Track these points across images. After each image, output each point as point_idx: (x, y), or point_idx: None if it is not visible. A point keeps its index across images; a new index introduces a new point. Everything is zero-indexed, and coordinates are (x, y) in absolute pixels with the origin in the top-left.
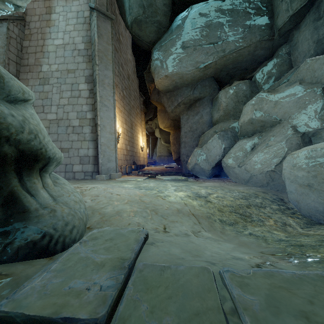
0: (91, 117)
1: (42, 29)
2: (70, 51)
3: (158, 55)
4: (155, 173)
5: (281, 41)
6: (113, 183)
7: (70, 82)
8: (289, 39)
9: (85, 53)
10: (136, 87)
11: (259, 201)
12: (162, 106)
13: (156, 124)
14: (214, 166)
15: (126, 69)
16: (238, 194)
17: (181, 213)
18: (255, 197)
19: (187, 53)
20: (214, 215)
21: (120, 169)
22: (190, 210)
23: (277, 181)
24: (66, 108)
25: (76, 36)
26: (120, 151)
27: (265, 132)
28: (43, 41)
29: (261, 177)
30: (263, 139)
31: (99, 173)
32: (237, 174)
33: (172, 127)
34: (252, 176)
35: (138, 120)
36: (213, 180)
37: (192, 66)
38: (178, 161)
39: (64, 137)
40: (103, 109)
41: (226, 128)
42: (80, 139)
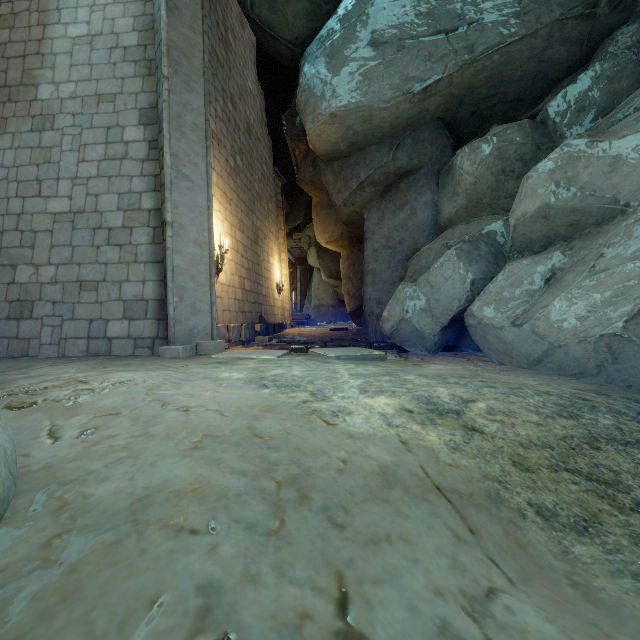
0: (153, 205)
1: (41, 2)
2: (104, 52)
3: (314, 69)
4: (306, 342)
5: (614, 20)
6: (197, 365)
7: (104, 124)
8: (637, 12)
9: (140, 56)
10: (267, 156)
11: (610, 421)
12: (322, 193)
13: (310, 239)
14: (447, 324)
15: (243, 111)
16: (540, 399)
17: (398, 489)
18: (590, 408)
19: (383, 58)
20: (510, 486)
21: (225, 332)
22: (426, 469)
23: (629, 363)
24: (92, 185)
25: (118, 15)
26: (227, 290)
27: (581, 240)
28: (43, 29)
29: (581, 352)
30: (578, 257)
31: (170, 342)
32: (508, 343)
33: (345, 241)
34: (554, 349)
35: (272, 226)
36: (445, 359)
37: (393, 89)
38: (359, 316)
39: (86, 254)
40: (179, 186)
41: (473, 235)
42: (126, 260)
